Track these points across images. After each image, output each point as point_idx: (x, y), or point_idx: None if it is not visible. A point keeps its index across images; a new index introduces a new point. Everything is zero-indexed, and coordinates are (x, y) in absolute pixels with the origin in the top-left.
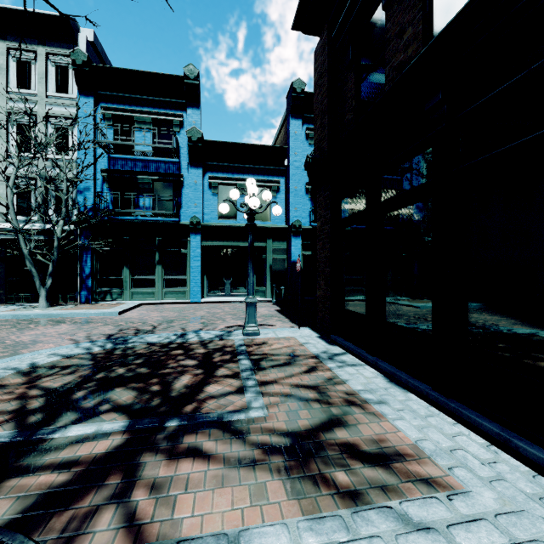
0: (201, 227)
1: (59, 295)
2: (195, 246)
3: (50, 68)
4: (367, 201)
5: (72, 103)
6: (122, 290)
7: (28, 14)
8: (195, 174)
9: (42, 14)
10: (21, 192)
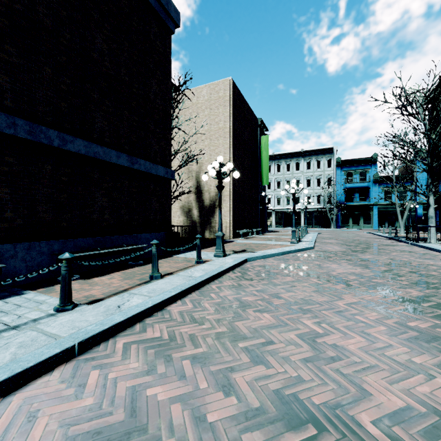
0: (378, 204)
1: (328, 226)
2: (375, 211)
3: (325, 161)
4: (439, 207)
5: (332, 170)
6: (349, 225)
7: (322, 149)
8: (375, 187)
9: (326, 148)
10: (317, 197)
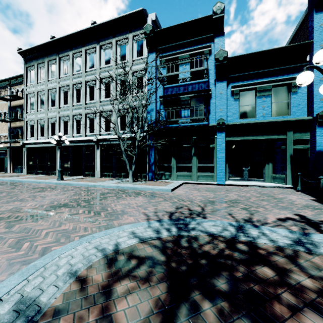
0: (226, 126)
1: (138, 174)
2: (220, 141)
3: (134, 44)
4: None
5: (144, 60)
6: (171, 173)
7: (124, 17)
8: (221, 87)
9: (130, 13)
10: (122, 117)
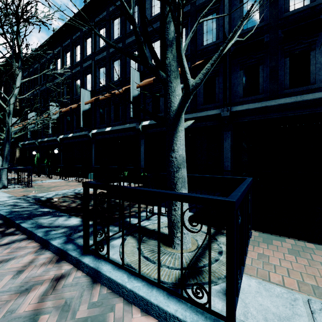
0: None
1: None
2: None
3: None
4: None
5: None
6: None
7: None
8: None
9: None
10: None
